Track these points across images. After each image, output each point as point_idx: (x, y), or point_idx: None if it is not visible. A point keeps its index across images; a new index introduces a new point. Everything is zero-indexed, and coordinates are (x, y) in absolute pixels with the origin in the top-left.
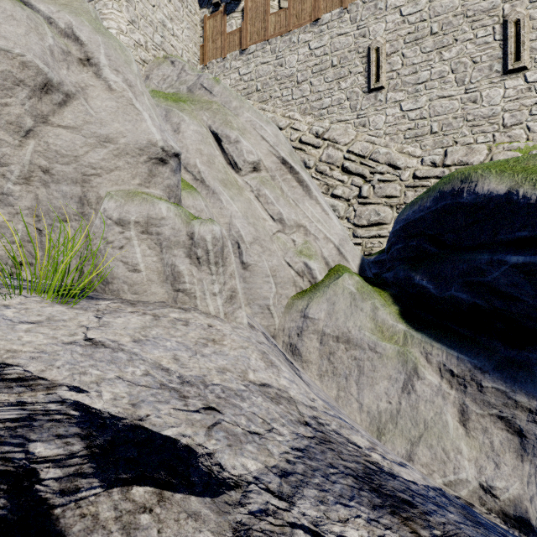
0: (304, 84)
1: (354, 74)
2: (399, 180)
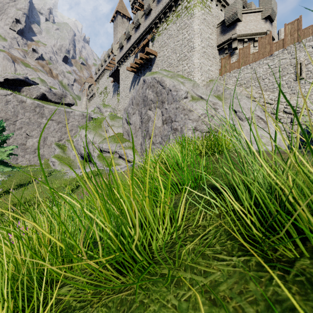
0: (265, 79)
1: (289, 74)
2: (310, 115)
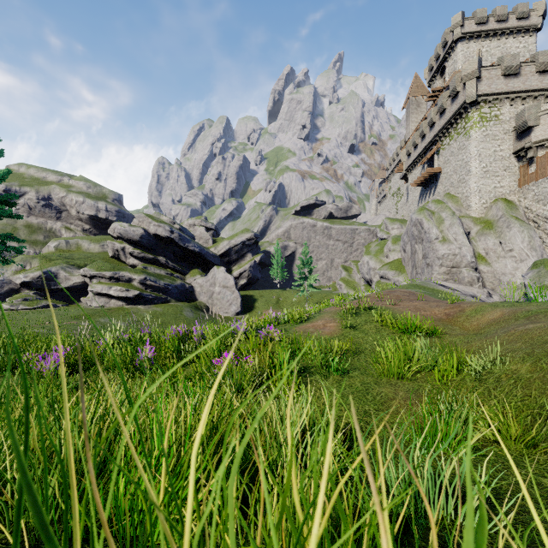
0: None
1: None
2: None
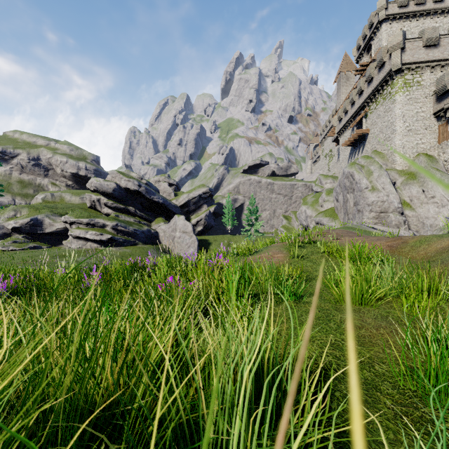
0: None
1: None
2: None
